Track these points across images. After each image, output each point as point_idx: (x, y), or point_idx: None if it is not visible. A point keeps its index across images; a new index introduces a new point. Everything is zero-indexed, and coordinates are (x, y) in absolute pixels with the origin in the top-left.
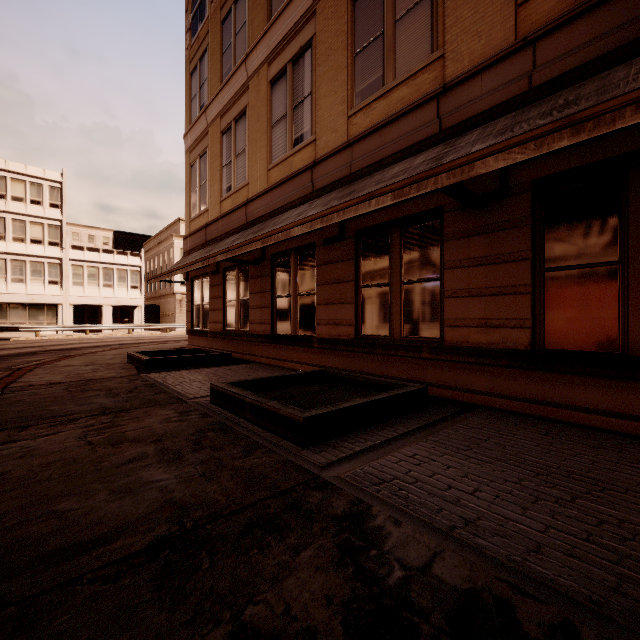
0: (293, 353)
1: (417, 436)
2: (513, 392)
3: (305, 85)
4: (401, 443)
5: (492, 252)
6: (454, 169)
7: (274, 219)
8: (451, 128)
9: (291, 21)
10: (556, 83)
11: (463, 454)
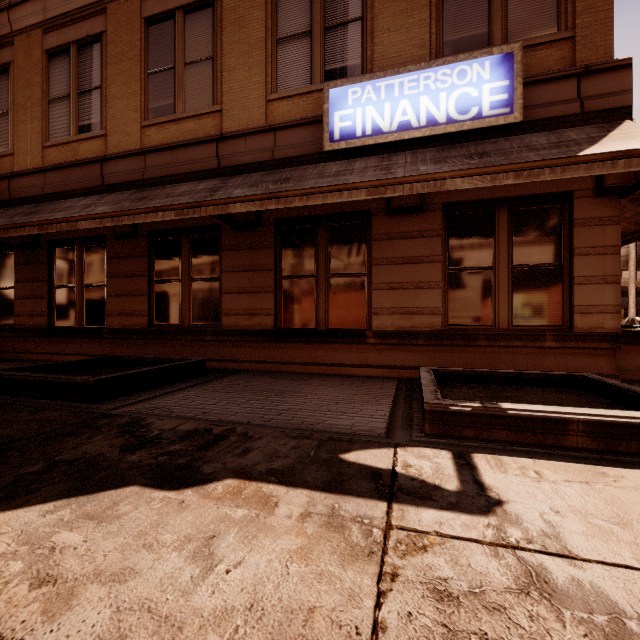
0: (78, 346)
1: (191, 388)
2: (265, 358)
3: (94, 76)
4: (178, 392)
5: (253, 263)
6: (217, 205)
7: (53, 203)
8: (226, 168)
9: (76, 2)
10: (286, 162)
11: (219, 391)
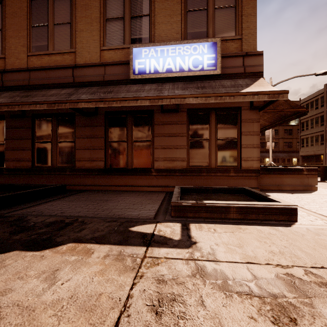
0: None
1: (56, 200)
2: (99, 183)
3: None
4: (48, 202)
5: (93, 134)
6: (71, 103)
7: None
8: (78, 83)
9: None
10: (111, 82)
11: (72, 201)
